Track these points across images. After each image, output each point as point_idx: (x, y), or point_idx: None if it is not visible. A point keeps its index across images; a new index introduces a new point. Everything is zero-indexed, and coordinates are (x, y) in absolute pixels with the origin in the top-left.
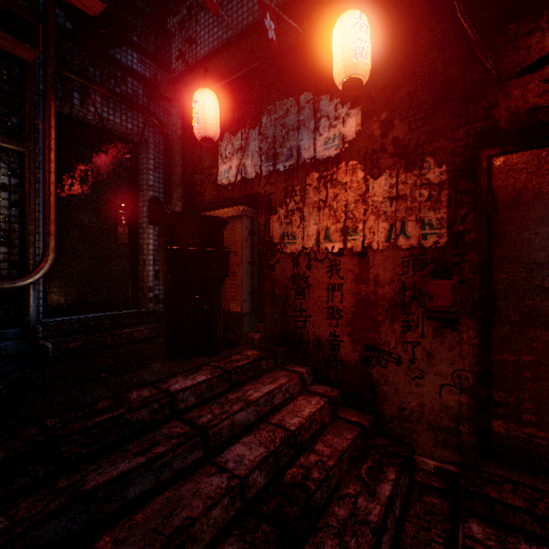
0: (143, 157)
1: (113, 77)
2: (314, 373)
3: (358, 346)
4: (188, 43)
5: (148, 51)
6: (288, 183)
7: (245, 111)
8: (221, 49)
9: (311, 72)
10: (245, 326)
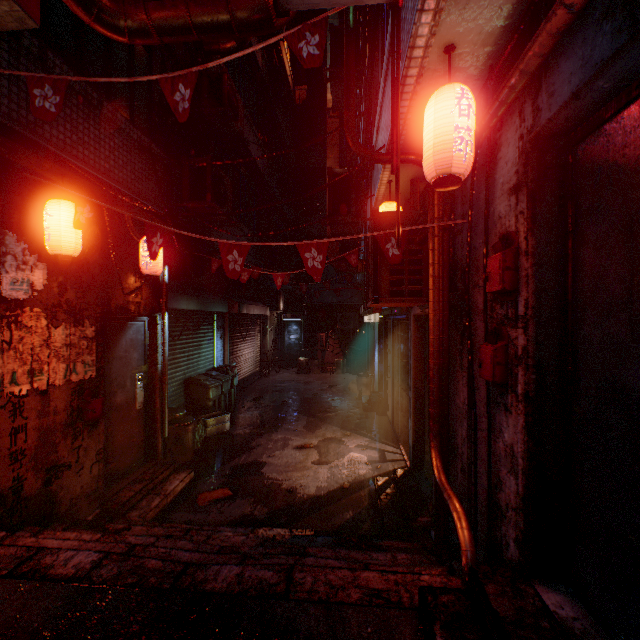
0: None
1: None
2: None
3: (43, 473)
4: None
5: None
6: None
7: None
8: None
9: None
10: None
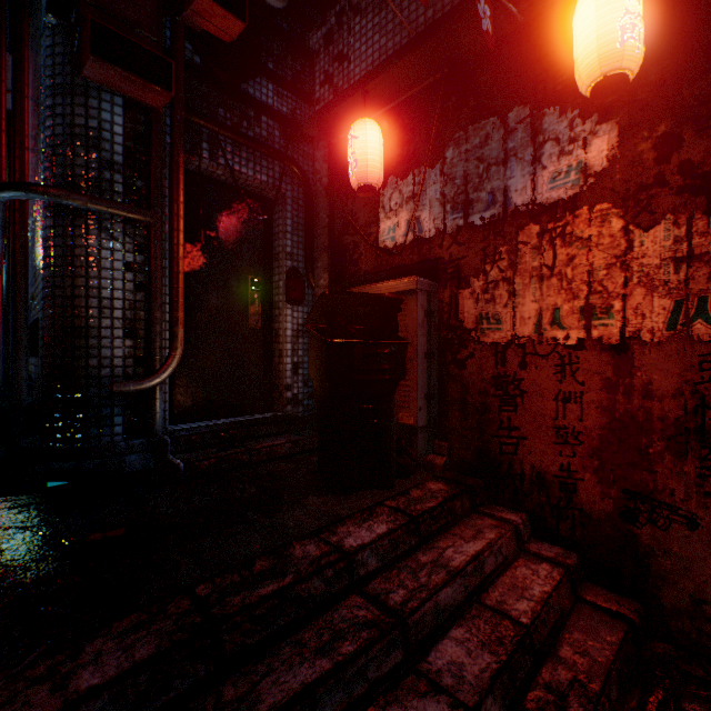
0: (279, 217)
1: (246, 118)
2: (531, 523)
3: (613, 490)
4: (337, 61)
5: (285, 80)
6: (488, 241)
7: (419, 144)
8: (389, 61)
9: (527, 76)
10: (419, 444)
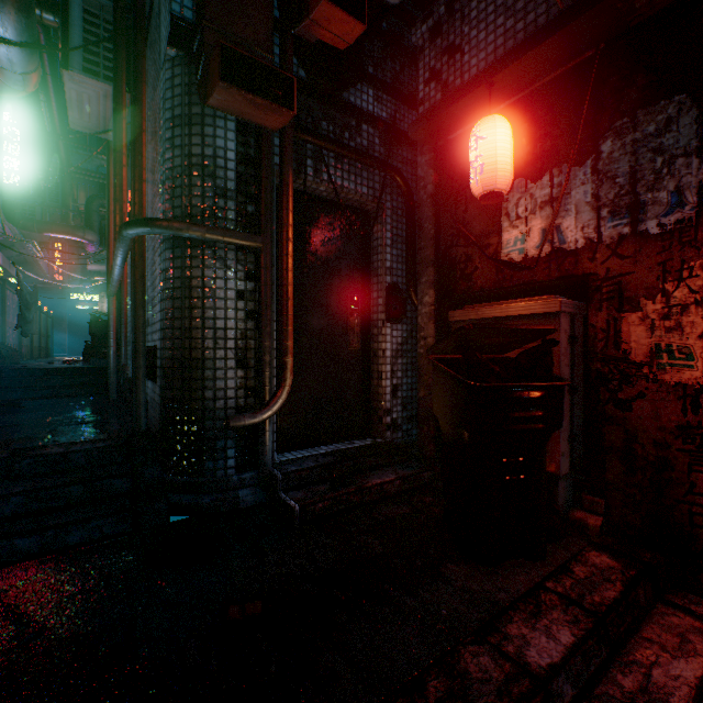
0: (378, 230)
1: (347, 129)
2: None
3: None
4: (446, 54)
5: (385, 83)
6: (668, 254)
7: (559, 139)
8: (527, 45)
9: None
10: (560, 494)
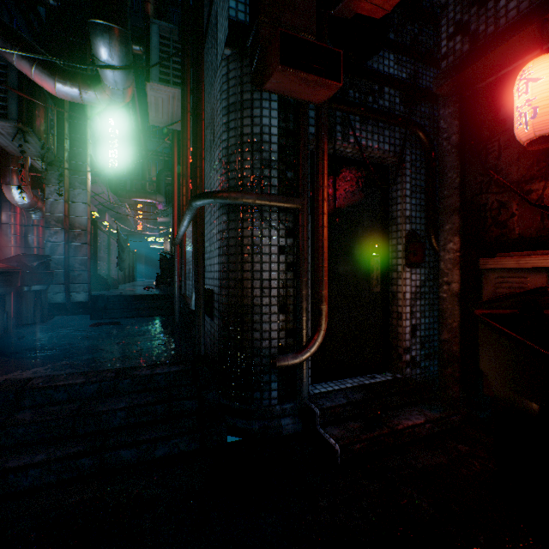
0: (397, 182)
1: (370, 93)
2: None
3: None
4: (475, 5)
5: (404, 46)
6: None
7: None
8: None
9: None
10: None
